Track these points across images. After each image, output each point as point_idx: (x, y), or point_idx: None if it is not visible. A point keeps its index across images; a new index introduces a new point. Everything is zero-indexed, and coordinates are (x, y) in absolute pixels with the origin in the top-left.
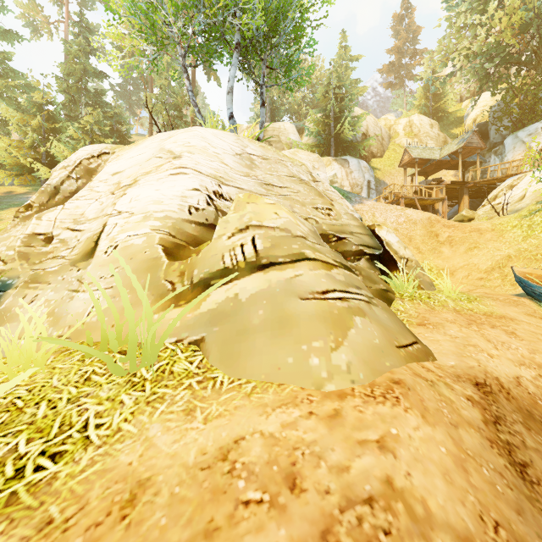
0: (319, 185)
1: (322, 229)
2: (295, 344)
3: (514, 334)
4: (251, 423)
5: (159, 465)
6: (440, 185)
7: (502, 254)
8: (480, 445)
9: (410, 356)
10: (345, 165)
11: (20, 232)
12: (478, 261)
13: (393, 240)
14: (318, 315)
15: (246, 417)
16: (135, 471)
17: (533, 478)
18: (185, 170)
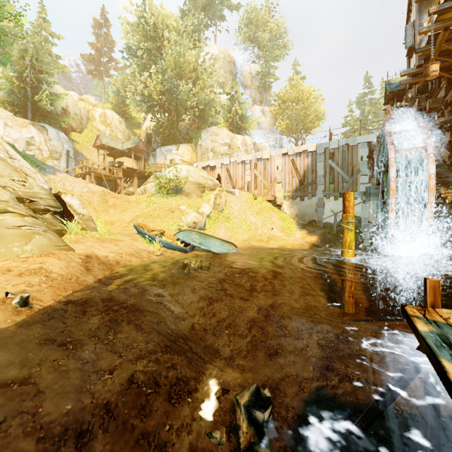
0: (16, 162)
1: (18, 195)
2: (6, 245)
3: (118, 245)
4: None
5: None
6: (119, 169)
7: (136, 214)
8: (77, 265)
9: (61, 249)
10: (43, 132)
11: None
12: (126, 217)
13: (75, 203)
14: (17, 234)
15: None
16: None
17: (91, 271)
18: None
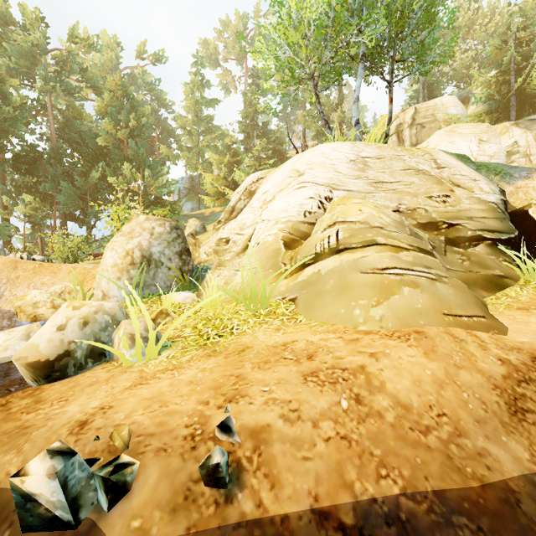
0: (444, 172)
1: (430, 218)
2: (348, 301)
3: None
4: (304, 336)
5: (257, 344)
6: None
7: None
8: (478, 384)
9: (458, 323)
10: (532, 127)
11: (215, 238)
12: None
13: None
14: (370, 284)
15: (303, 334)
16: (247, 344)
17: (528, 419)
18: (305, 184)
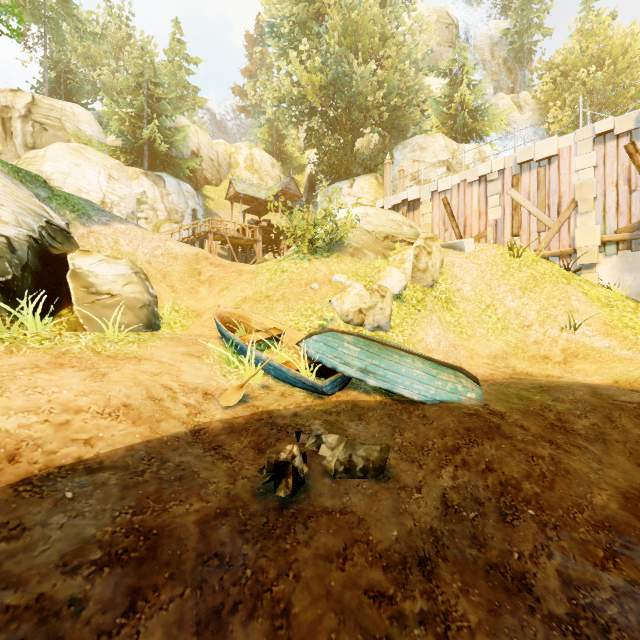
0: None
1: None
2: None
3: (103, 375)
4: None
5: None
6: (254, 225)
7: (243, 295)
8: None
9: None
10: (160, 184)
11: None
12: (223, 302)
13: (108, 271)
14: None
15: None
16: None
17: None
18: None
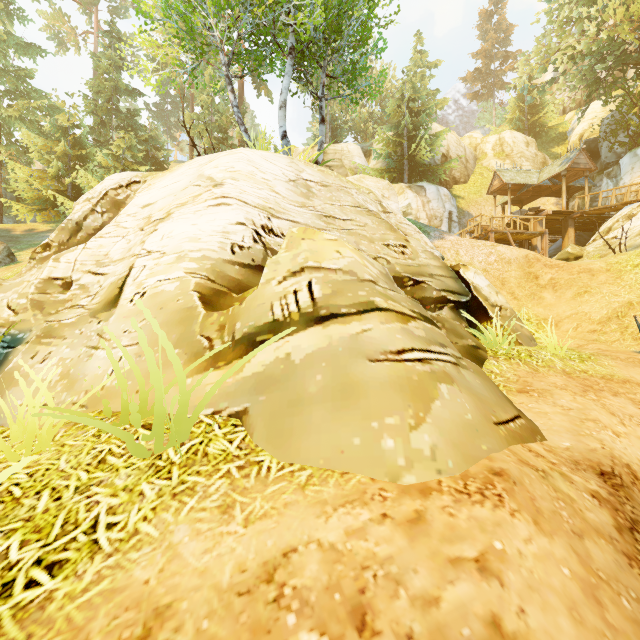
0: (391, 217)
1: (394, 271)
2: (363, 420)
3: None
4: (305, 527)
5: (184, 585)
6: (539, 216)
7: (621, 300)
8: (615, 564)
9: (512, 436)
10: (421, 193)
11: (35, 276)
12: (589, 309)
13: (482, 283)
14: (393, 382)
15: (298, 518)
16: (152, 593)
17: None
18: (228, 200)
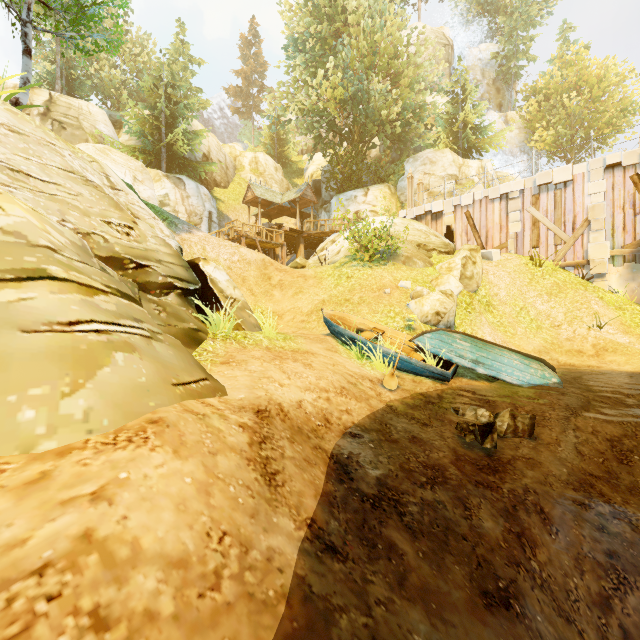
0: (121, 195)
1: (113, 251)
2: None
3: (310, 365)
4: None
5: None
6: (280, 230)
7: (319, 299)
8: (236, 466)
9: (190, 394)
10: (180, 186)
11: None
12: (302, 304)
13: (222, 277)
14: (51, 352)
15: None
16: None
17: (279, 482)
18: None
